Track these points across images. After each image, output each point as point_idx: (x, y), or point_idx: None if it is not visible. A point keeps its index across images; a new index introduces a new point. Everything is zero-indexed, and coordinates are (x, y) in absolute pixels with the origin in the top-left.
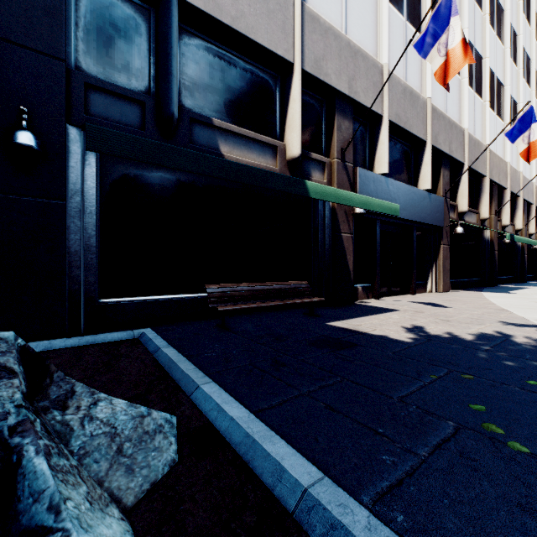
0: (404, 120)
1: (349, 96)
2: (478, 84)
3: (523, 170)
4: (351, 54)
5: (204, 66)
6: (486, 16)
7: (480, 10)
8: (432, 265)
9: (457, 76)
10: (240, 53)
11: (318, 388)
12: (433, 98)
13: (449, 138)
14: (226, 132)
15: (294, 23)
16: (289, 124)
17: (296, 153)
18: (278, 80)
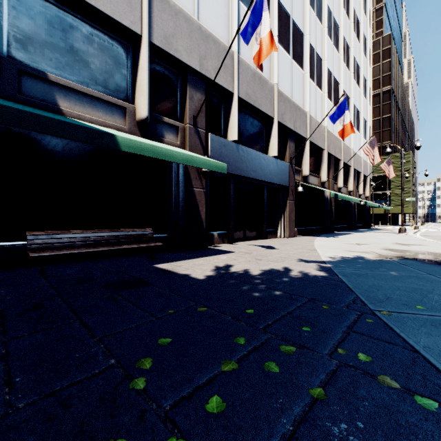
0: (253, 99)
1: (200, 72)
2: (319, 79)
3: (355, 148)
4: (203, 37)
5: (41, 23)
6: (324, 29)
7: (320, 23)
8: (281, 216)
9: (301, 71)
10: (85, 17)
11: (32, 332)
12: (280, 85)
13: (294, 117)
14: (67, 89)
15: (142, 0)
16: (138, 89)
17: (144, 115)
18: (131, 49)
